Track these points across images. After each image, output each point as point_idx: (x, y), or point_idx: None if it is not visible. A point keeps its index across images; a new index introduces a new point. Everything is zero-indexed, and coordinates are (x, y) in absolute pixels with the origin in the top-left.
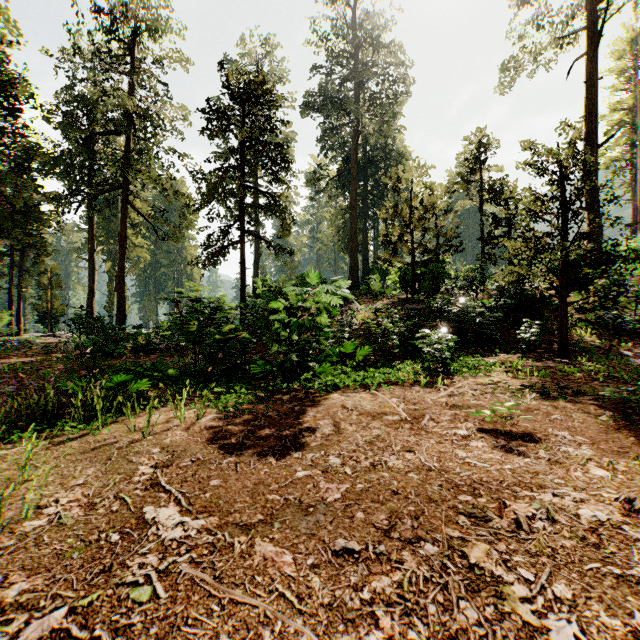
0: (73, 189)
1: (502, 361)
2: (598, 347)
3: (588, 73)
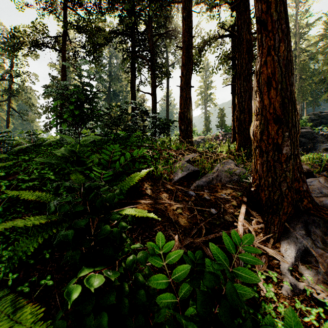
0: None
1: None
2: None
3: (167, 85)
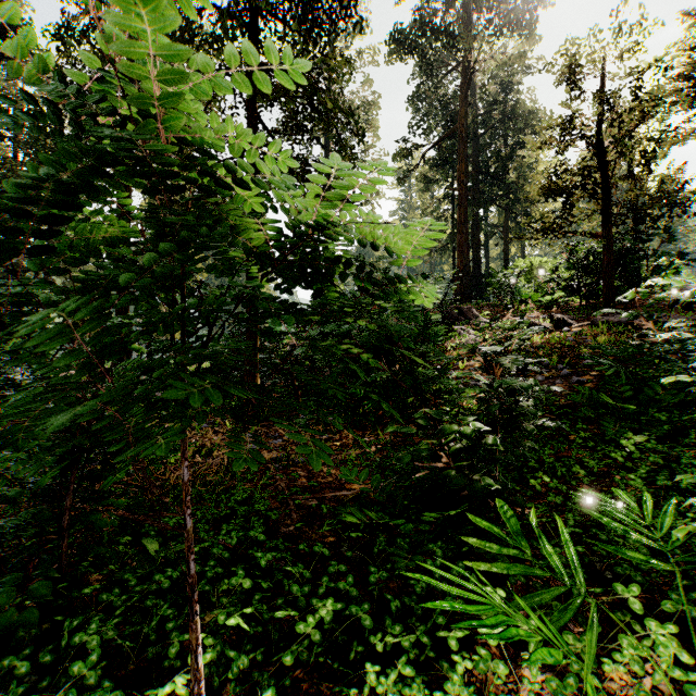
0: None
1: None
2: None
3: None
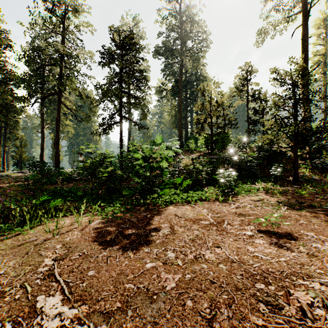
0: (31, 94)
1: (263, 187)
2: (314, 179)
3: (304, 34)
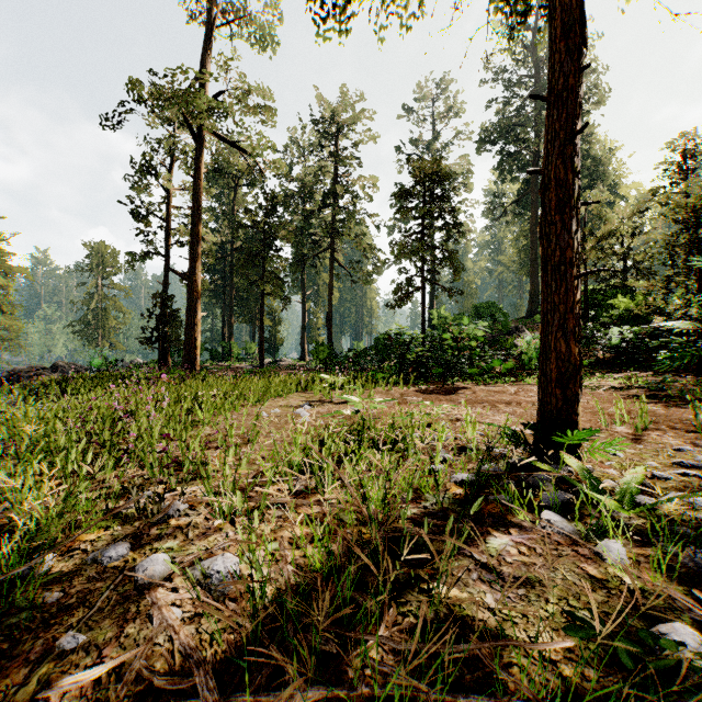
0: (300, 254)
1: (627, 376)
2: None
3: None
